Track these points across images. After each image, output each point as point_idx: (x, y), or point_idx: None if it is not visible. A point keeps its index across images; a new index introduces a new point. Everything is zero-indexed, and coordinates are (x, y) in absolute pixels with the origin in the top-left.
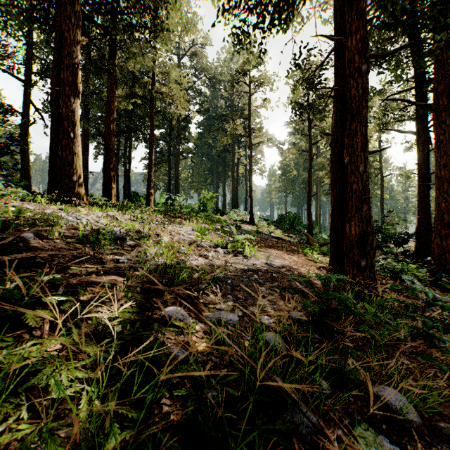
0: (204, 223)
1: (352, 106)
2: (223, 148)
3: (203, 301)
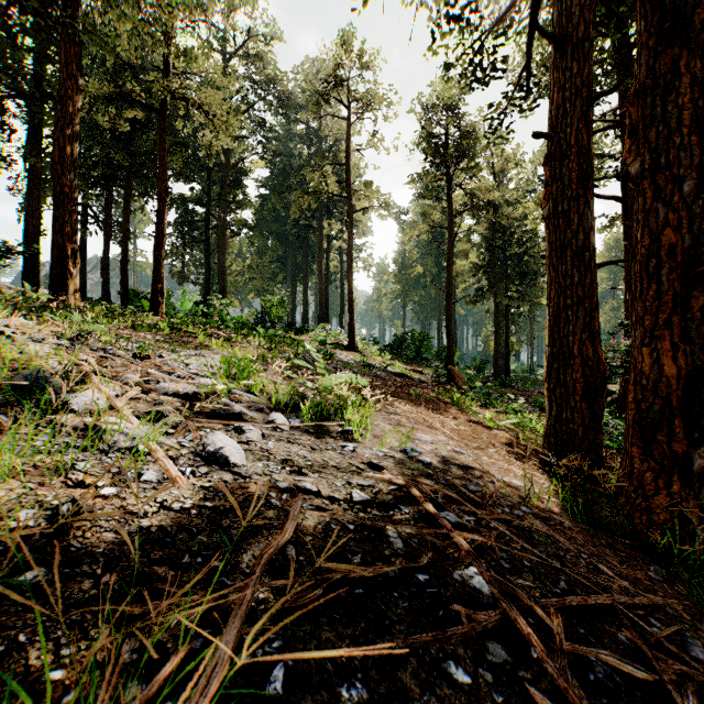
0: (262, 347)
1: (661, 4)
2: (304, 222)
3: None
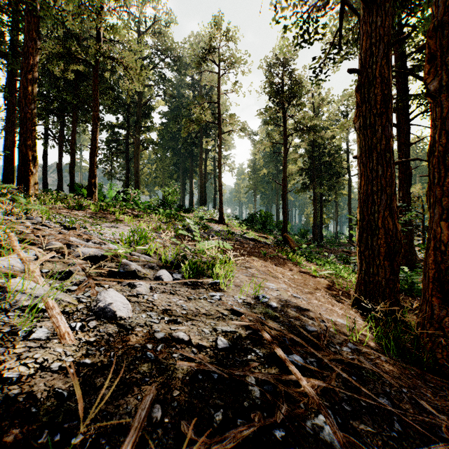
0: (160, 221)
1: None
2: (190, 140)
3: None
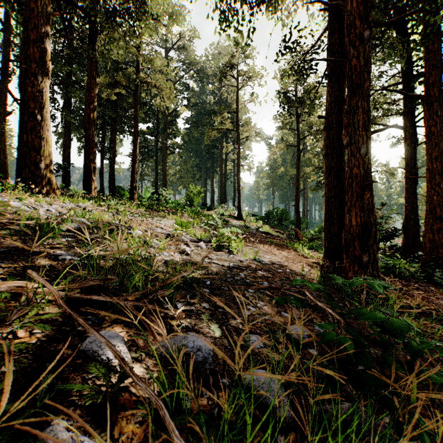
0: (190, 217)
1: (352, 79)
2: (212, 143)
3: (165, 315)
